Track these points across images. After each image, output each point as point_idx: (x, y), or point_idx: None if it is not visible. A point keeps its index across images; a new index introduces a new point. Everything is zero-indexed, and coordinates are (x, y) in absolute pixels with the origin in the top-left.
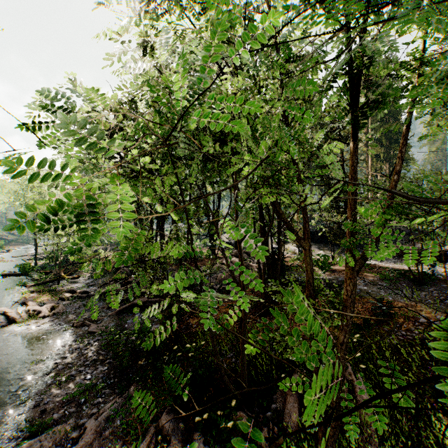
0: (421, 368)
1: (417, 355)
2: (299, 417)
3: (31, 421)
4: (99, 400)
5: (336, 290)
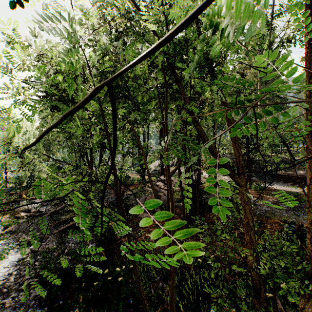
0: None
1: None
2: None
3: None
4: None
5: None
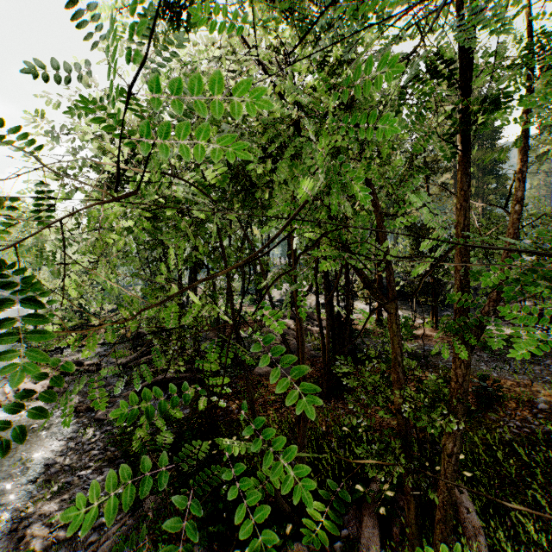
0: (547, 476)
1: (542, 457)
2: (382, 550)
3: None
4: (102, 520)
5: (421, 363)
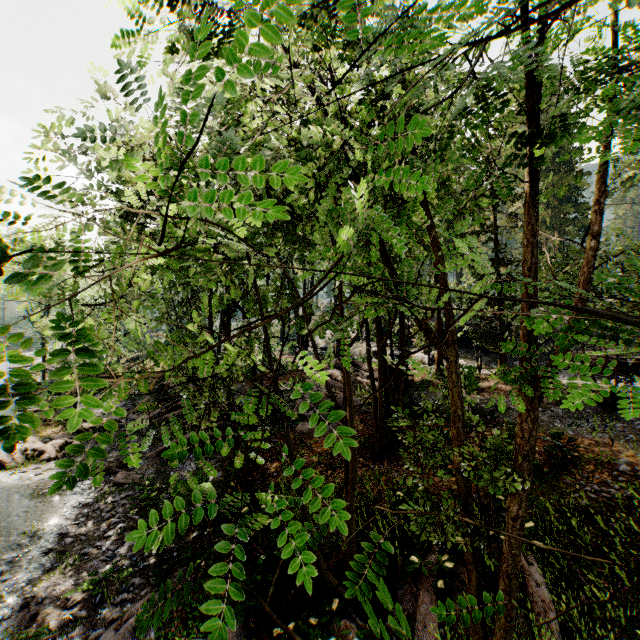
0: (628, 546)
1: (622, 525)
2: (440, 628)
3: (13, 633)
4: (124, 595)
5: (487, 420)
